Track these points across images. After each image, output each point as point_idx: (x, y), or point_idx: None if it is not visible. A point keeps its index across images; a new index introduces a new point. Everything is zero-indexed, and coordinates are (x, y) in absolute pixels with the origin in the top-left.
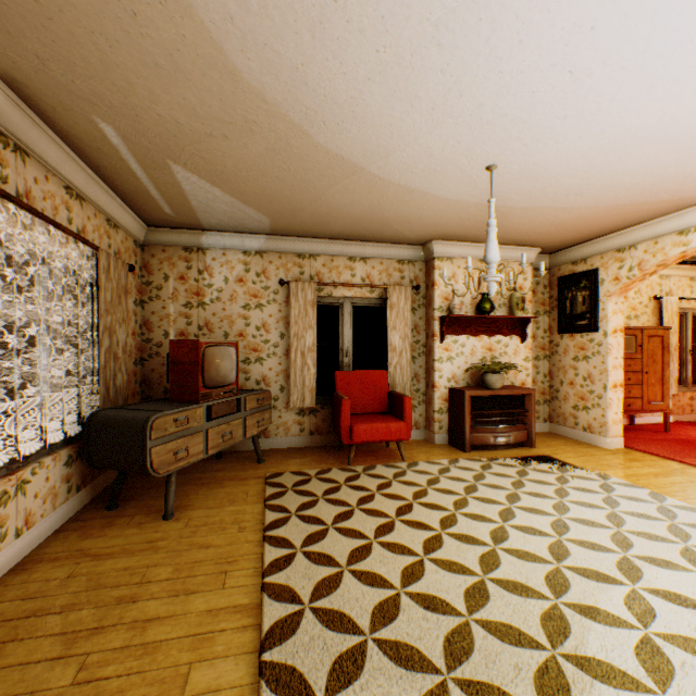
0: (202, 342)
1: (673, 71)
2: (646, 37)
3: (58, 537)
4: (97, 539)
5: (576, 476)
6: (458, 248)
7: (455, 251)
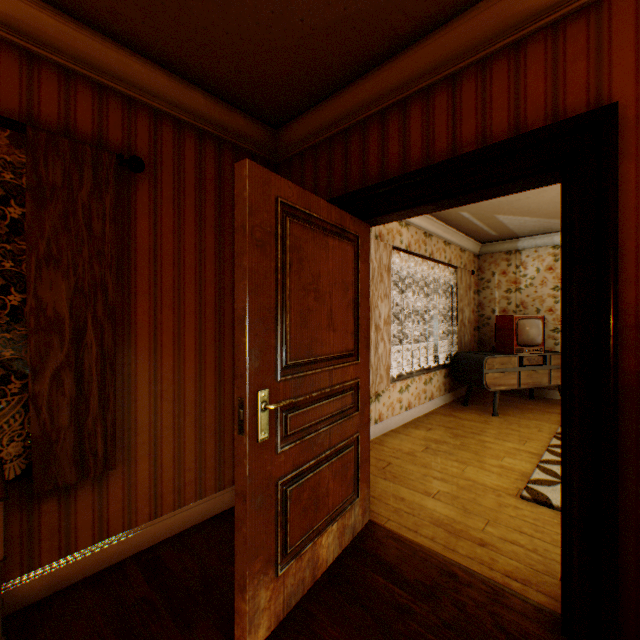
0: (515, 316)
1: None
2: None
3: (441, 408)
4: (458, 413)
5: None
6: None
7: None
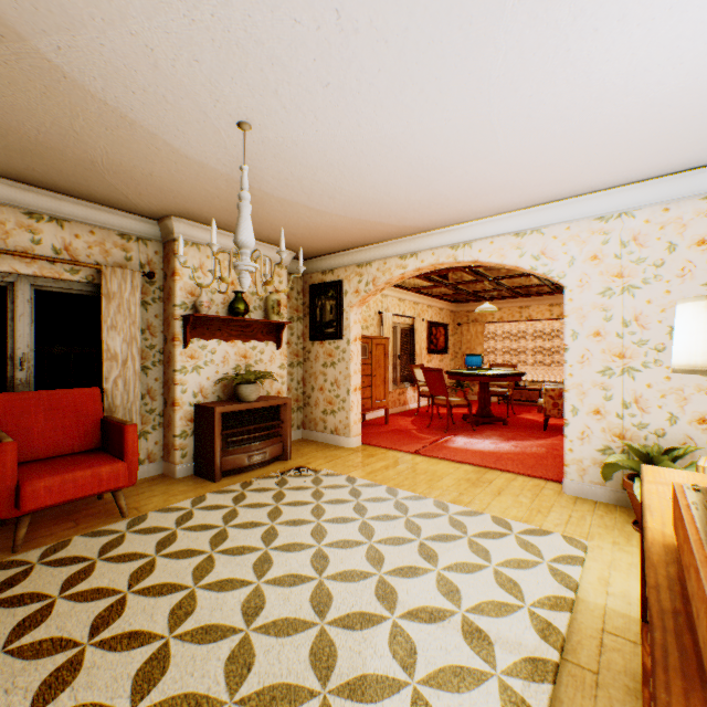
0: None
1: (423, 74)
2: (411, 7)
3: None
4: None
5: (330, 486)
6: (208, 233)
7: (204, 237)
